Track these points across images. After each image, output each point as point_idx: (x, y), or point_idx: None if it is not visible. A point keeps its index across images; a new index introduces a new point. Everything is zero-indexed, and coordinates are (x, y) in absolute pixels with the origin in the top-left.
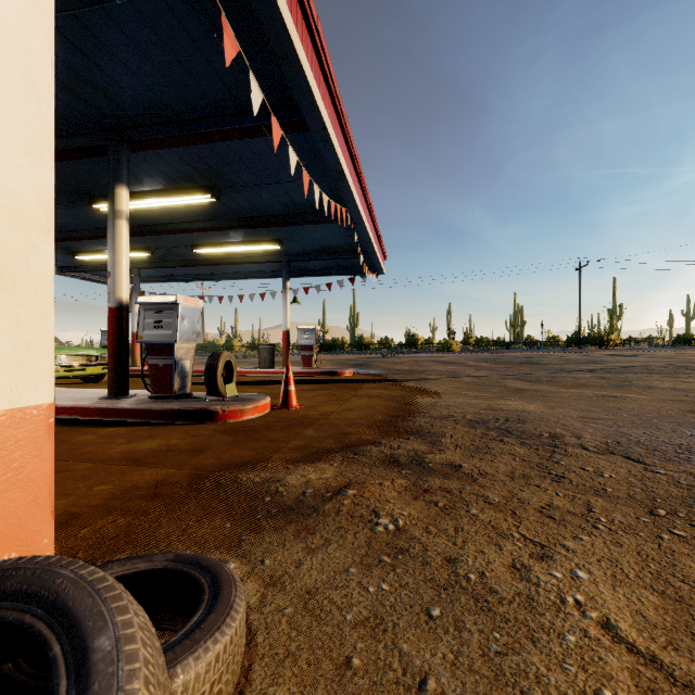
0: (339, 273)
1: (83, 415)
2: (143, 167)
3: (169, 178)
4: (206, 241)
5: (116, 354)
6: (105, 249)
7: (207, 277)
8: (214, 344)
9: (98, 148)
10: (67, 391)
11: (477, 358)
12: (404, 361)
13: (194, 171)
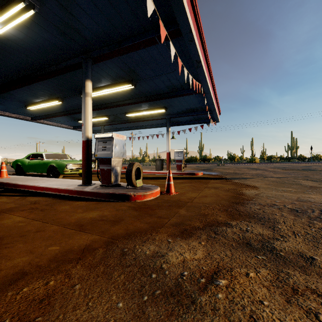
0: (195, 123)
1: (69, 193)
2: (100, 73)
3: (112, 78)
4: (131, 110)
5: (86, 163)
6: None
7: (133, 128)
8: (137, 159)
9: (79, 64)
10: (68, 181)
11: (273, 167)
12: (230, 167)
13: (123, 72)
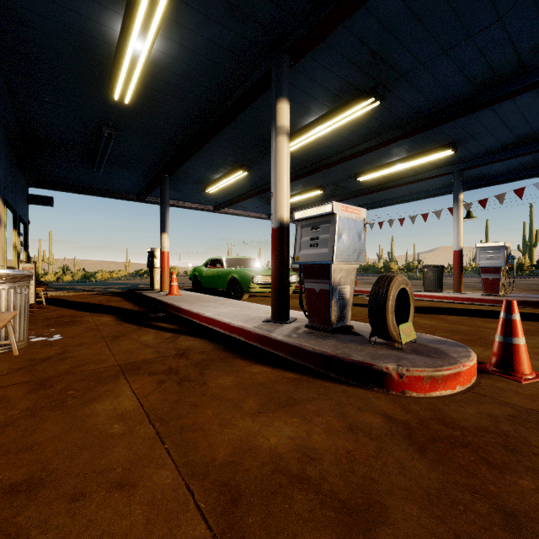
0: (536, 173)
1: (246, 338)
2: (307, 90)
3: (331, 95)
4: (368, 167)
5: (277, 276)
6: (292, 194)
7: (369, 206)
8: (373, 267)
9: (266, 77)
10: (251, 307)
11: None
12: None
13: (356, 70)
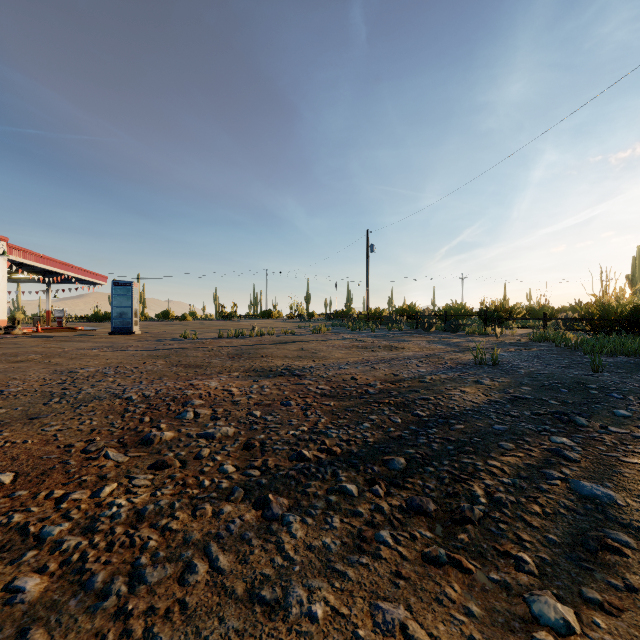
0: (82, 283)
1: None
2: None
3: None
4: None
5: None
6: None
7: None
8: None
9: None
10: None
11: (165, 323)
12: None
13: None
